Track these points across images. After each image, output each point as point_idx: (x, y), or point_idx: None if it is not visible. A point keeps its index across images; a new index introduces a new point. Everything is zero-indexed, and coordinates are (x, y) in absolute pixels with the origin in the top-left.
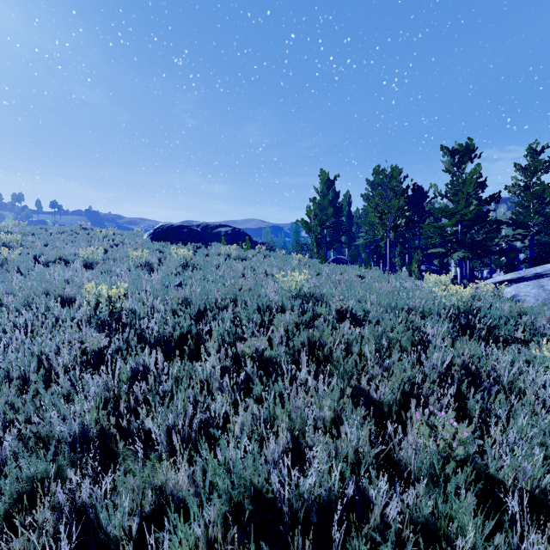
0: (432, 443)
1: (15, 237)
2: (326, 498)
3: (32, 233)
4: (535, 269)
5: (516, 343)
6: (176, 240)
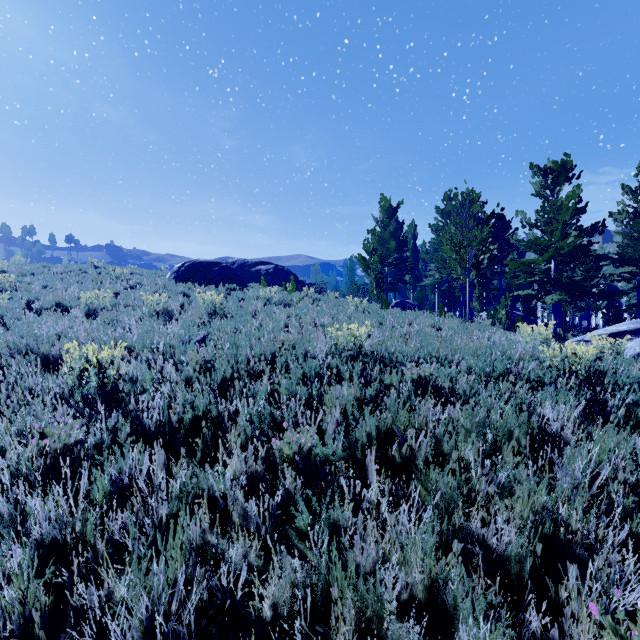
0: None
1: (7, 278)
2: None
3: (31, 272)
4: None
5: None
6: (206, 280)
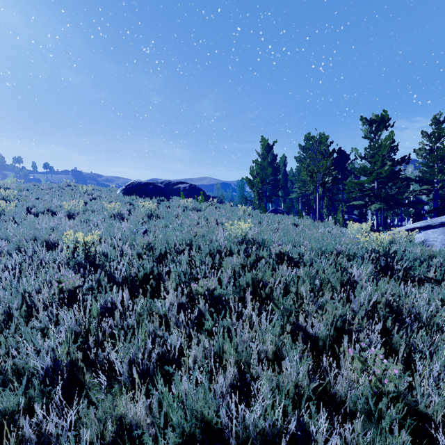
0: (365, 379)
1: (12, 192)
2: (270, 431)
3: (26, 189)
4: (440, 218)
5: (429, 282)
6: (143, 194)
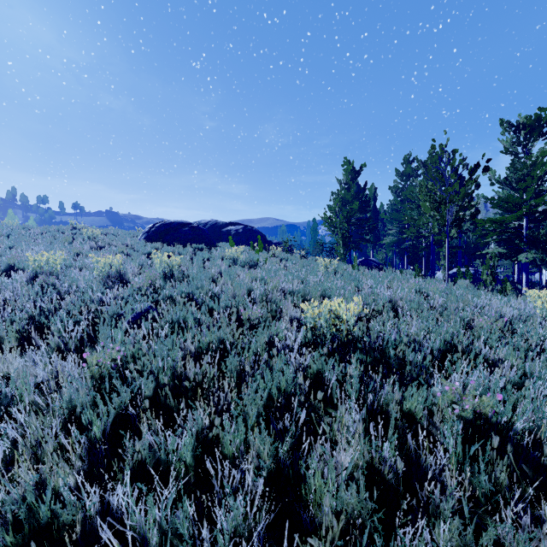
0: None
1: None
2: None
3: (7, 233)
4: None
5: None
6: (175, 240)
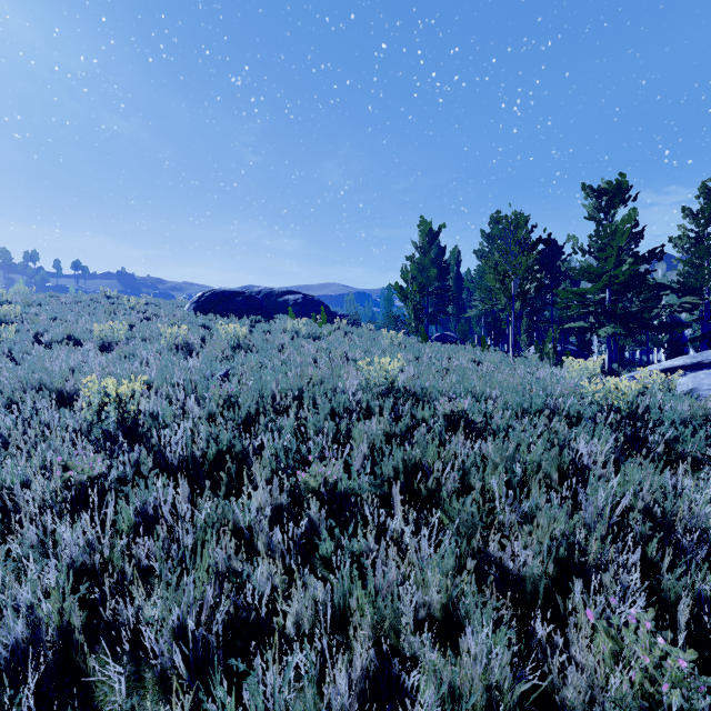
0: (623, 677)
1: (13, 309)
2: None
3: (38, 303)
4: None
5: None
6: (228, 311)
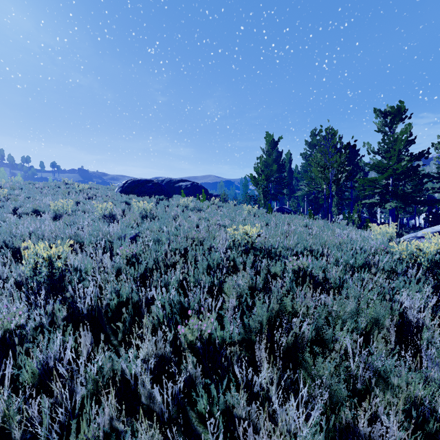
0: None
1: (2, 191)
2: None
3: (20, 187)
4: None
5: None
6: (142, 193)
